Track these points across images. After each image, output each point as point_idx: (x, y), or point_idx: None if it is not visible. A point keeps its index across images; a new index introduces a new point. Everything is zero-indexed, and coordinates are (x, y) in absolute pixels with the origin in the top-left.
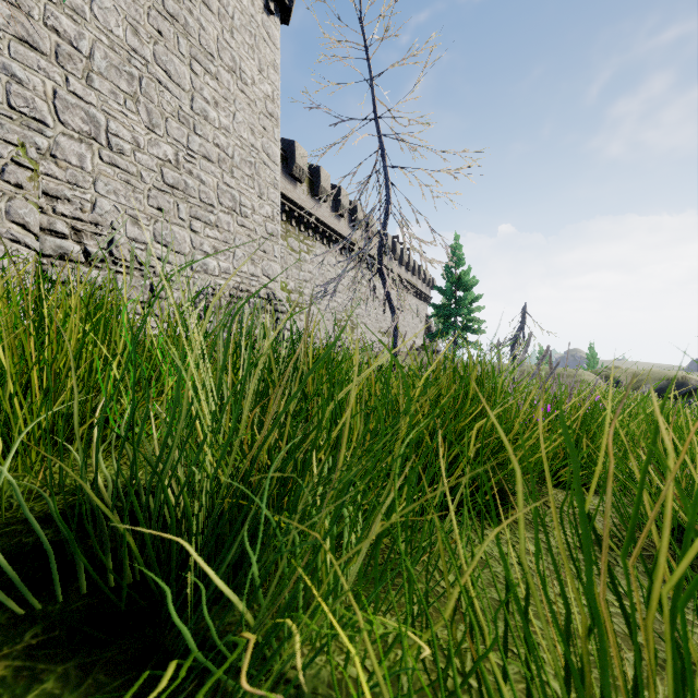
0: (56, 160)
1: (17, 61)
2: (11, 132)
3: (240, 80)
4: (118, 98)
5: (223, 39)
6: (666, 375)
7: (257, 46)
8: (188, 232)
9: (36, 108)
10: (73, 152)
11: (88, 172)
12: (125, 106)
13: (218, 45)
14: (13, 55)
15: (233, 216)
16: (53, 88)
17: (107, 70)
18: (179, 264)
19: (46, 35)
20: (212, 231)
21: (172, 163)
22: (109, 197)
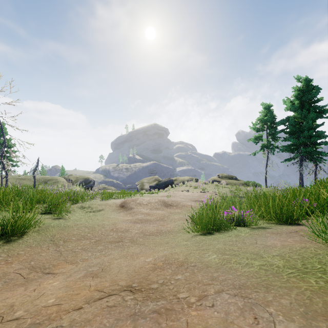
0: None
1: None
2: None
3: None
4: None
5: None
6: (84, 177)
7: None
8: None
9: None
10: None
11: None
12: None
13: None
14: None
15: None
16: None
17: None
18: None
19: None
20: None
21: None
22: None
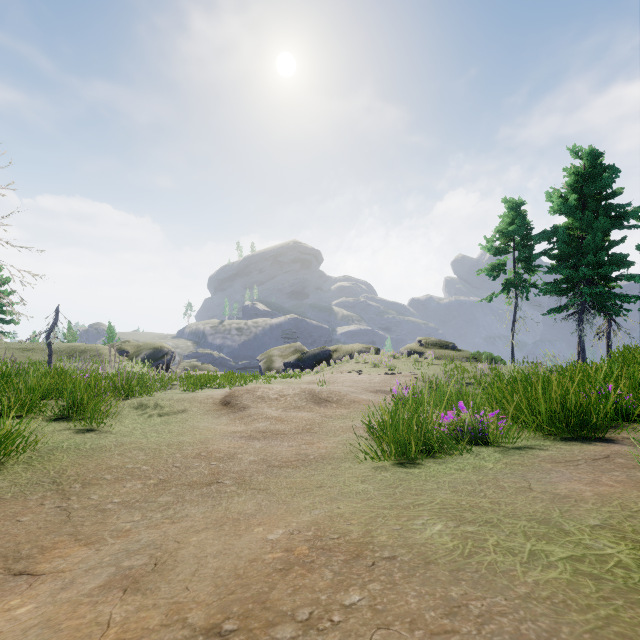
0: None
1: None
2: None
3: None
4: None
5: None
6: (154, 346)
7: None
8: None
9: None
10: None
11: None
12: None
13: None
14: None
15: None
16: None
17: None
18: None
19: None
20: None
21: None
22: None
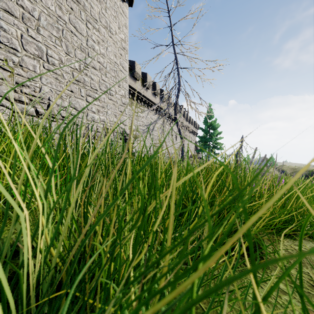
0: (22, 68)
1: (3, 20)
2: (0, 54)
3: (109, 32)
4: (52, 39)
5: (101, 13)
6: (308, 169)
7: (118, 16)
8: (85, 102)
9: (12, 43)
10: (30, 64)
11: (38, 73)
12: (55, 43)
13: (99, 15)
14: (1, 17)
15: (106, 95)
16: (21, 34)
17: (47, 26)
18: (81, 117)
19: (17, 8)
20: (96, 102)
21: (78, 70)
22: (48, 85)
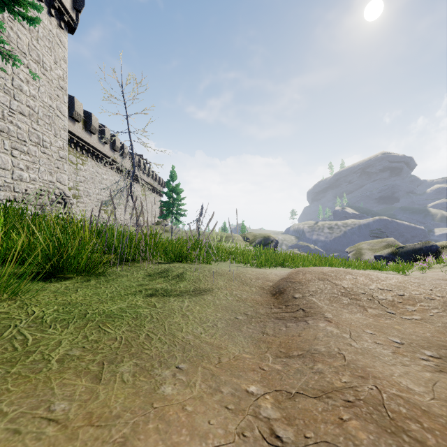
0: None
1: None
2: None
3: (43, 67)
4: None
5: (32, 44)
6: (264, 235)
7: (54, 48)
8: (10, 157)
9: None
10: None
11: None
12: None
13: (29, 47)
14: None
15: (38, 147)
16: None
17: None
18: (4, 175)
19: None
20: (25, 156)
21: (0, 116)
22: None
